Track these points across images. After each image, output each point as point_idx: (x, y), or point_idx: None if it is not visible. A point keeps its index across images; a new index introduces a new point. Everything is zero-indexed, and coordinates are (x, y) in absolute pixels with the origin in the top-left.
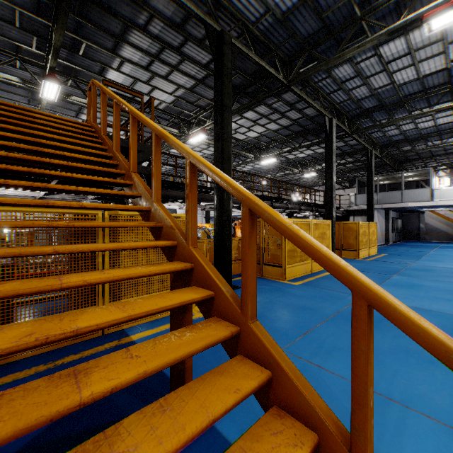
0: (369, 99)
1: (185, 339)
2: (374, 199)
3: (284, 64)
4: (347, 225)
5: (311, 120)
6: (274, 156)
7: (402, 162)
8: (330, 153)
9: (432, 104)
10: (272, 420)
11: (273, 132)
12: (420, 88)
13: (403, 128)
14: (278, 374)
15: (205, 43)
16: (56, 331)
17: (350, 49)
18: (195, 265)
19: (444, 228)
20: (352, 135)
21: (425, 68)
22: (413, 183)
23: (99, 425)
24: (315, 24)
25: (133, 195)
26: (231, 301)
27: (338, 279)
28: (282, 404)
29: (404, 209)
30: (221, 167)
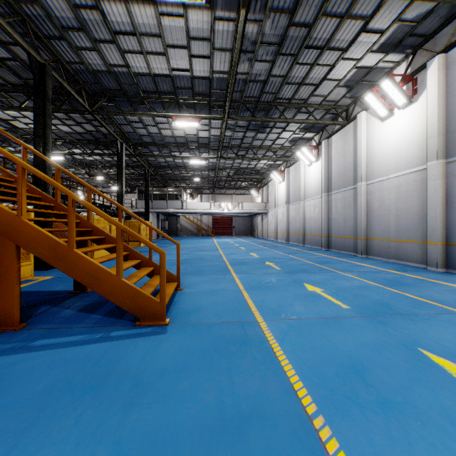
0: (147, 137)
1: (106, 245)
2: (150, 204)
3: (89, 95)
4: (132, 223)
5: (104, 136)
6: (63, 154)
7: (167, 180)
8: (121, 168)
9: (181, 151)
10: (131, 260)
11: (64, 133)
12: (174, 141)
13: (167, 159)
14: (131, 251)
15: (9, 46)
16: (81, 238)
17: (138, 113)
18: (94, 229)
19: (190, 227)
20: (136, 157)
21: (176, 133)
22: (174, 195)
23: (45, 301)
24: (116, 85)
25: (39, 197)
26: (114, 237)
27: (146, 225)
28: (133, 258)
29: (169, 214)
30: (43, 172)
